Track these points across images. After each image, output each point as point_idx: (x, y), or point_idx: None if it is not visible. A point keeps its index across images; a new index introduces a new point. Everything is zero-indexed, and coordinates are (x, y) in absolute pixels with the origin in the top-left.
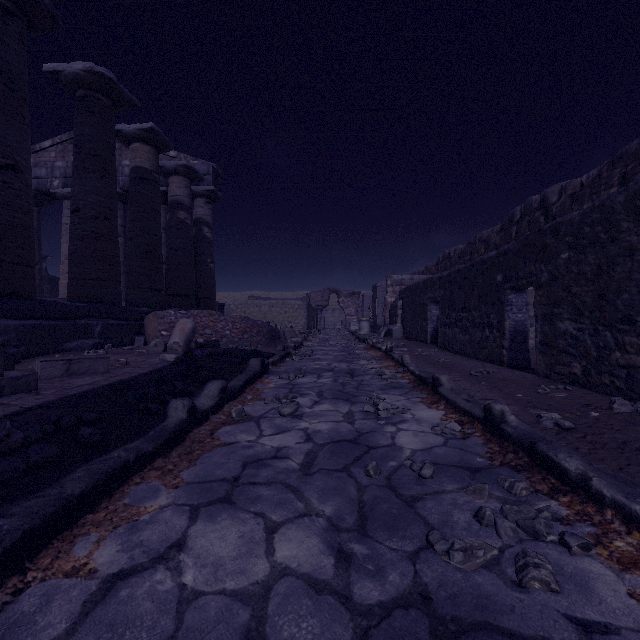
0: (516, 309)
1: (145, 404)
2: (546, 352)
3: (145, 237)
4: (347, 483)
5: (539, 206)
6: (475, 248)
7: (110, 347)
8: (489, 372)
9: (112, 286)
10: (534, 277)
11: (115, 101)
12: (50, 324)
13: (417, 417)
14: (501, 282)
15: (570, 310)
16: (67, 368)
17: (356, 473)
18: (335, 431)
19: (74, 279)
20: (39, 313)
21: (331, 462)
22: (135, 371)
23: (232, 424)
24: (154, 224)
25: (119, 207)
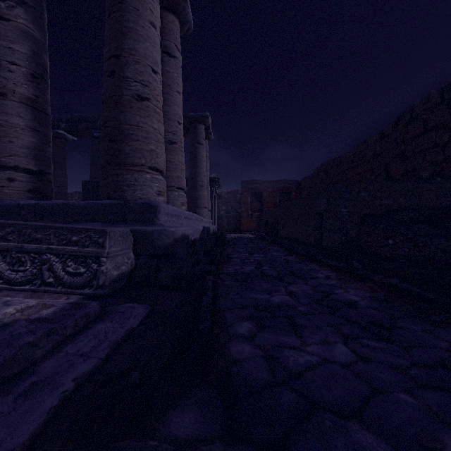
0: None
1: None
2: None
3: None
4: None
5: None
6: None
7: None
8: None
9: None
10: None
11: None
12: None
13: None
14: None
15: None
16: None
17: None
18: None
19: None
20: None
21: None
22: None
23: None
24: None
25: None
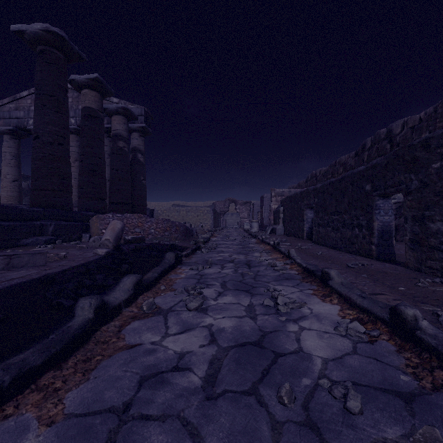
0: (383, 212)
1: (58, 300)
2: (416, 248)
3: (92, 159)
4: (258, 418)
5: (386, 136)
6: (335, 169)
7: (60, 242)
8: (364, 264)
9: (64, 195)
10: (403, 185)
11: (67, 55)
12: (9, 224)
13: (315, 312)
14: (370, 190)
15: (442, 212)
16: (7, 262)
17: (266, 397)
18: (239, 330)
19: (35, 190)
20: (1, 216)
21: (237, 378)
22: (68, 264)
23: (141, 318)
24: (99, 150)
25: (77, 139)
